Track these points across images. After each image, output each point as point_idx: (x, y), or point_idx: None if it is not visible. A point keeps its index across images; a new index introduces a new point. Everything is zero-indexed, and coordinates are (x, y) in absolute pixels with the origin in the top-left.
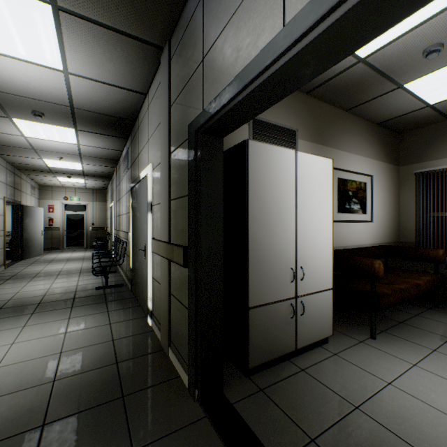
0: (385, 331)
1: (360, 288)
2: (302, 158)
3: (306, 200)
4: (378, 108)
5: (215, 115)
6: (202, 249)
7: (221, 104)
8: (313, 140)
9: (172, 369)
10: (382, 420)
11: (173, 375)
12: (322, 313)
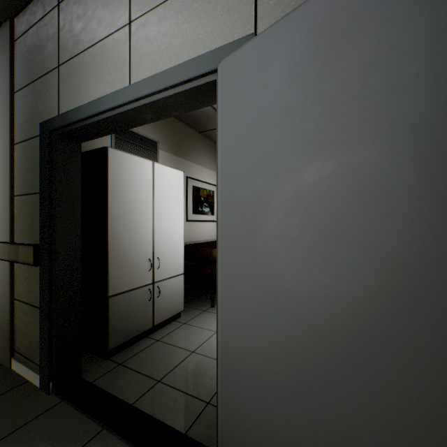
0: None
1: (205, 271)
2: (158, 168)
3: (163, 203)
4: None
5: (73, 124)
6: (57, 246)
7: (79, 118)
8: (172, 152)
9: (18, 378)
10: (207, 354)
11: (19, 382)
12: (176, 294)
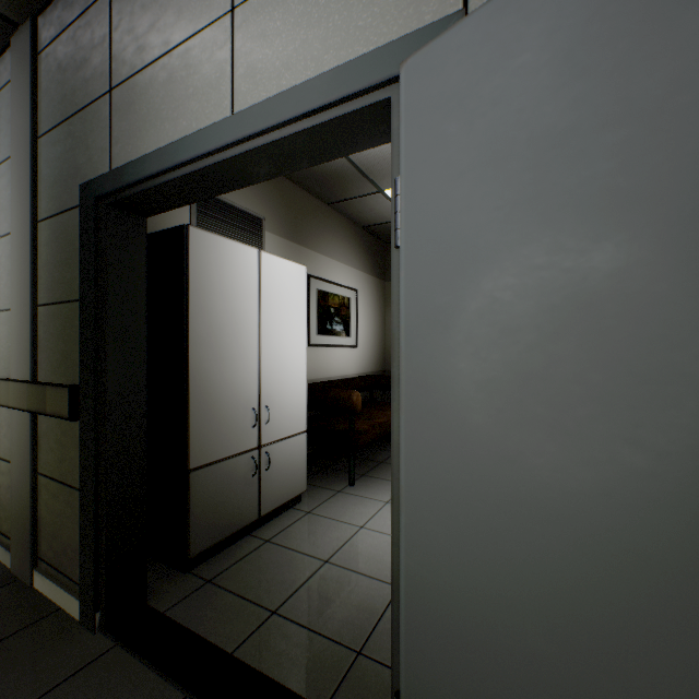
0: (365, 474)
1: (340, 428)
2: (268, 260)
3: (274, 317)
4: (362, 209)
5: (134, 185)
6: (109, 388)
7: (145, 174)
8: (286, 236)
9: (44, 604)
10: (350, 565)
11: (46, 611)
12: (294, 465)
